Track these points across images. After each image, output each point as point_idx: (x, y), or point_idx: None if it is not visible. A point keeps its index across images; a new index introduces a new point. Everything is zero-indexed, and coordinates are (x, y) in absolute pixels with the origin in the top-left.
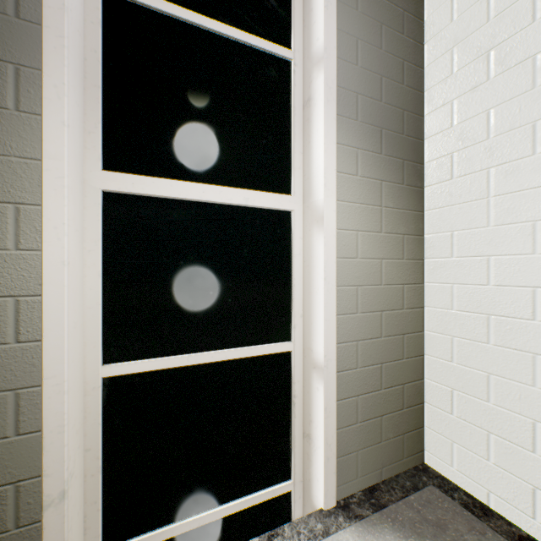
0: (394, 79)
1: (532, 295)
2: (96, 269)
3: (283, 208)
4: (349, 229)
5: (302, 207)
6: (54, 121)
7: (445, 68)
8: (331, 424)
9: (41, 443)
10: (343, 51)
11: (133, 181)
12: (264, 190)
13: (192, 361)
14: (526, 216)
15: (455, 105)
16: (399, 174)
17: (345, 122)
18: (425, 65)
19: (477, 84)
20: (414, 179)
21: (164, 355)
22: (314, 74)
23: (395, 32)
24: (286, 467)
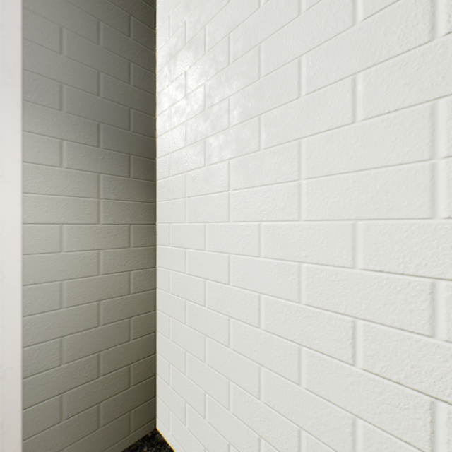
0: (117, 76)
1: (204, 285)
2: None
3: None
4: (49, 222)
5: None
6: None
7: (167, 77)
8: (13, 438)
9: None
10: (39, 35)
11: None
12: None
13: None
14: (202, 218)
15: (171, 111)
16: (124, 167)
17: (41, 110)
18: (157, 71)
19: (181, 97)
20: (145, 173)
21: None
22: None
23: (118, 32)
24: None
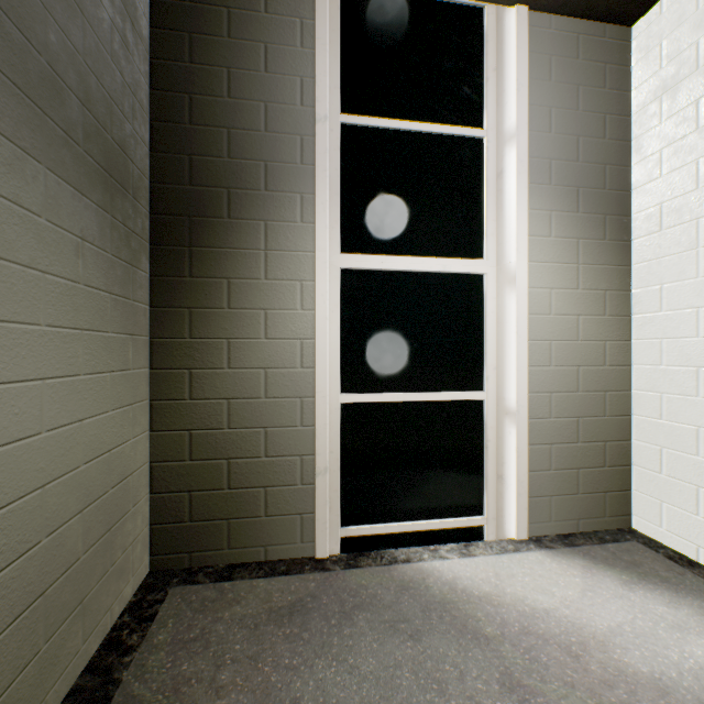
0: (593, 136)
1: None
2: (337, 324)
3: (477, 272)
4: (542, 287)
5: (494, 270)
6: (321, 226)
7: (654, 116)
8: (523, 464)
9: (315, 433)
10: (535, 124)
11: (359, 259)
12: (459, 257)
13: (400, 398)
14: None
15: (663, 154)
16: (599, 230)
17: (537, 188)
18: (633, 113)
19: (686, 133)
20: (619, 233)
21: (380, 392)
22: (506, 150)
23: (594, 89)
24: (480, 504)
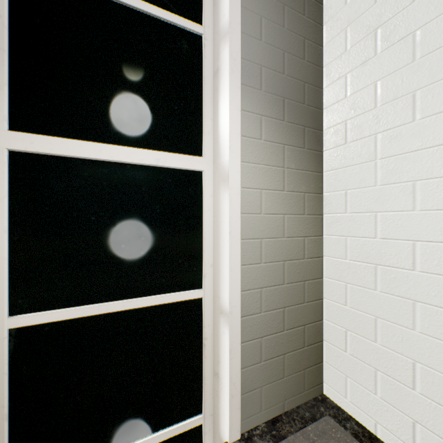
0: (296, 54)
1: (412, 248)
2: (1, 225)
3: (194, 168)
4: (253, 188)
5: (212, 168)
6: None
7: (341, 45)
8: (236, 365)
9: None
10: (248, 27)
11: (41, 141)
12: (175, 152)
13: (103, 310)
14: (407, 177)
15: (348, 78)
16: (300, 139)
17: (249, 91)
18: (324, 44)
19: (366, 59)
20: (314, 144)
21: (75, 305)
22: (221, 47)
23: (296, 13)
24: (198, 402)
